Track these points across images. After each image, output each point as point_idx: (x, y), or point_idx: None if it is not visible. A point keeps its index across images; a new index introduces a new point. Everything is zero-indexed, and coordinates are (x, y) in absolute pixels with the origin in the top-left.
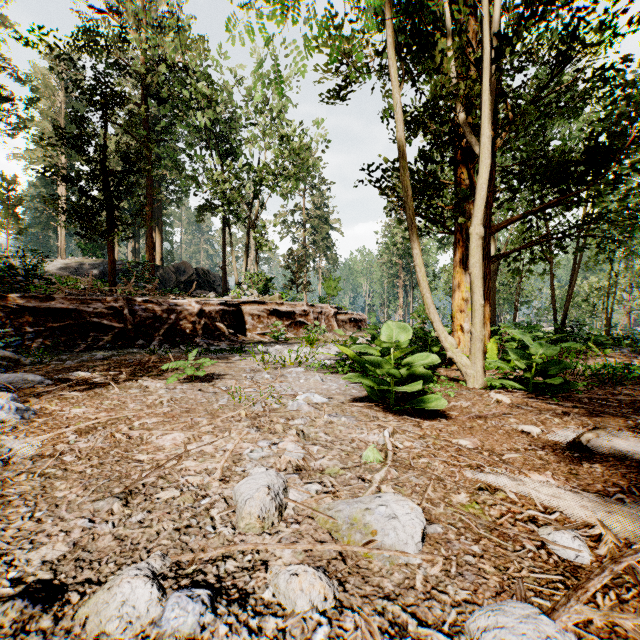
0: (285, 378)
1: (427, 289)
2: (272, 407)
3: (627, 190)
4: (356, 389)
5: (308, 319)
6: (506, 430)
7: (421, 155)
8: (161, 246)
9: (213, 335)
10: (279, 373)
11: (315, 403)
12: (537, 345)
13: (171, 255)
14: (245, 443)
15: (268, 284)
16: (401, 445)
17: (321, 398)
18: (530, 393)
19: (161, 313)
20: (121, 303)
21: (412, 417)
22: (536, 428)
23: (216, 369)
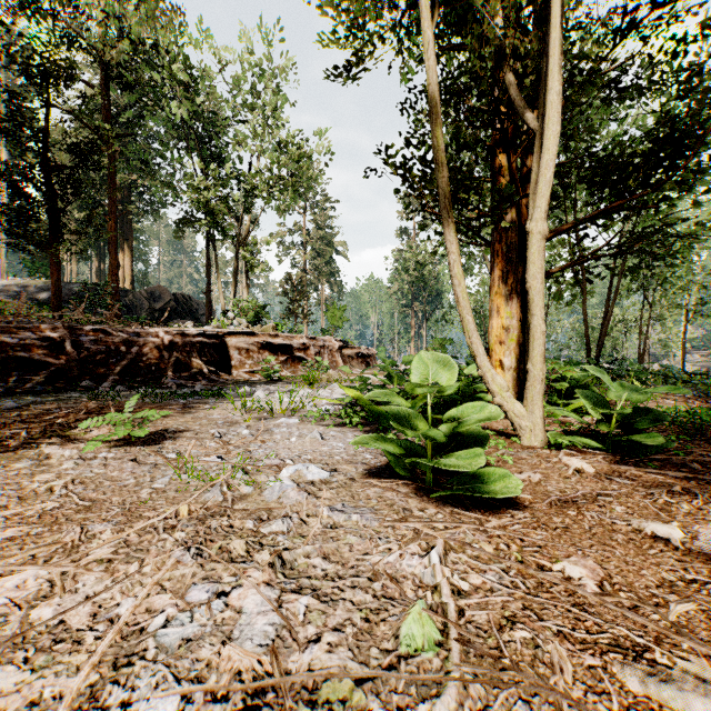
0: (270, 434)
1: (469, 310)
2: (239, 492)
3: (704, 192)
4: (371, 452)
5: (308, 354)
6: (624, 533)
7: (453, 138)
8: (131, 267)
9: (187, 374)
10: (262, 428)
11: (309, 482)
12: (615, 387)
13: (145, 278)
14: (161, 595)
15: (261, 313)
16: (466, 584)
17: (319, 472)
18: (612, 454)
19: (117, 346)
20: (61, 332)
21: (465, 507)
22: (675, 530)
23: (174, 422)
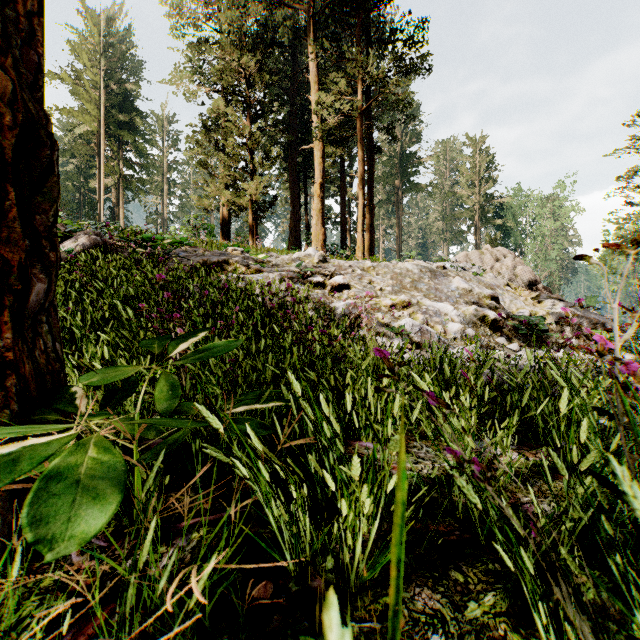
0: None
1: None
2: None
3: None
4: None
5: None
6: None
7: None
8: None
9: None
10: None
11: None
12: None
13: None
14: None
15: None
16: None
17: None
18: None
19: None
20: None
21: None
22: None
23: None
